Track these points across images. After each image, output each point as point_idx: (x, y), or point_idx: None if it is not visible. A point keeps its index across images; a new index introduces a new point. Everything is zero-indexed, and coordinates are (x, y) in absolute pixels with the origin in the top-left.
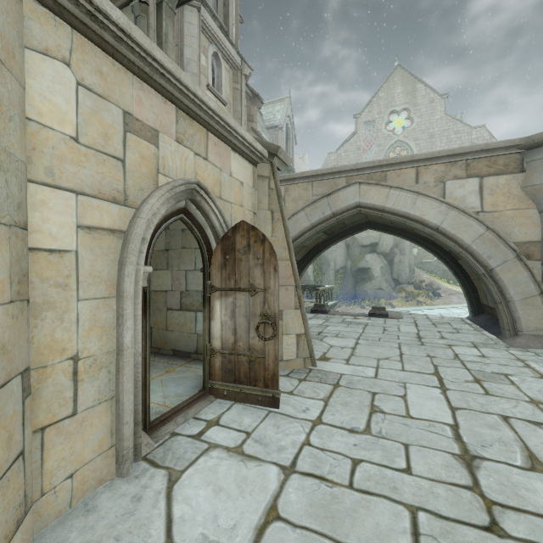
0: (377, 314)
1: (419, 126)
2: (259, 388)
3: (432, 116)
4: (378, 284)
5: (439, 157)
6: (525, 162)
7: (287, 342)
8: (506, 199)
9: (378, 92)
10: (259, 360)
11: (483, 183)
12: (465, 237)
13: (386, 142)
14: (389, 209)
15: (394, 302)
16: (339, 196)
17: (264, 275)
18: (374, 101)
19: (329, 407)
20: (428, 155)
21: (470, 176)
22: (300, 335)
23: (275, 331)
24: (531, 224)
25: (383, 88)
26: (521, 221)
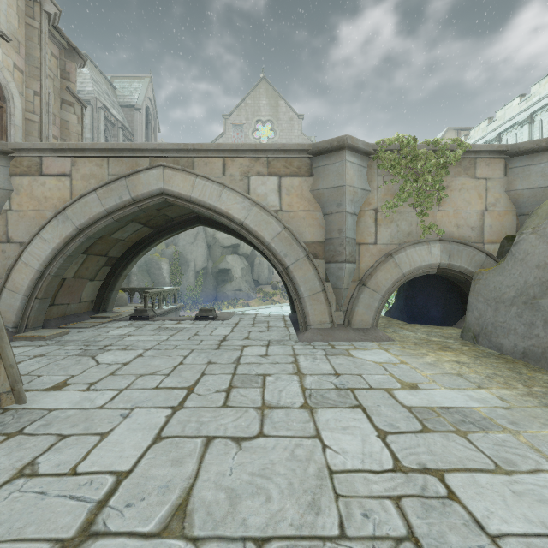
0: (203, 316)
1: (281, 140)
2: None
3: (291, 133)
4: (238, 285)
5: (243, 150)
6: (313, 167)
7: None
8: (299, 200)
9: (246, 99)
10: None
11: (281, 183)
12: (266, 234)
13: None
14: (196, 200)
15: (252, 302)
16: (140, 179)
17: None
18: (242, 106)
19: None
20: (233, 146)
21: (271, 174)
22: None
23: None
24: (318, 225)
25: (250, 96)
26: (310, 222)
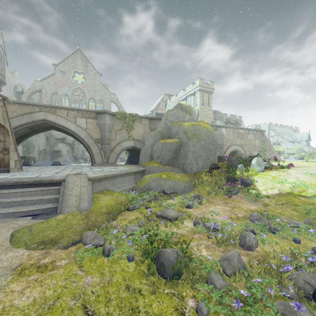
0: (56, 164)
1: (89, 84)
2: (2, 168)
3: (95, 81)
4: (65, 158)
5: (74, 109)
6: (97, 117)
7: (11, 162)
8: (93, 126)
9: (68, 58)
10: (2, 160)
11: (87, 120)
12: (82, 135)
13: (73, 86)
14: (57, 123)
15: None
16: (36, 114)
17: (4, 137)
18: (66, 61)
19: (27, 172)
20: (71, 108)
21: (83, 117)
22: (16, 160)
23: (8, 152)
24: (98, 134)
25: (71, 57)
26: (96, 132)
